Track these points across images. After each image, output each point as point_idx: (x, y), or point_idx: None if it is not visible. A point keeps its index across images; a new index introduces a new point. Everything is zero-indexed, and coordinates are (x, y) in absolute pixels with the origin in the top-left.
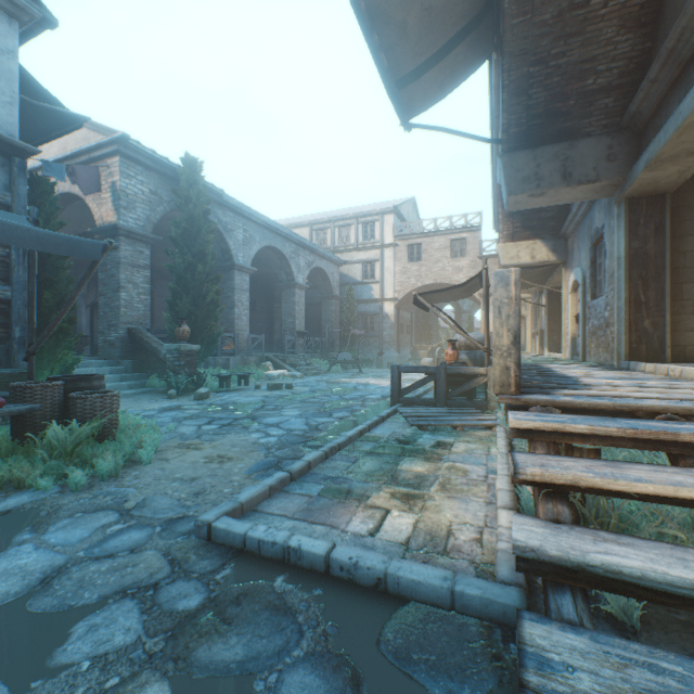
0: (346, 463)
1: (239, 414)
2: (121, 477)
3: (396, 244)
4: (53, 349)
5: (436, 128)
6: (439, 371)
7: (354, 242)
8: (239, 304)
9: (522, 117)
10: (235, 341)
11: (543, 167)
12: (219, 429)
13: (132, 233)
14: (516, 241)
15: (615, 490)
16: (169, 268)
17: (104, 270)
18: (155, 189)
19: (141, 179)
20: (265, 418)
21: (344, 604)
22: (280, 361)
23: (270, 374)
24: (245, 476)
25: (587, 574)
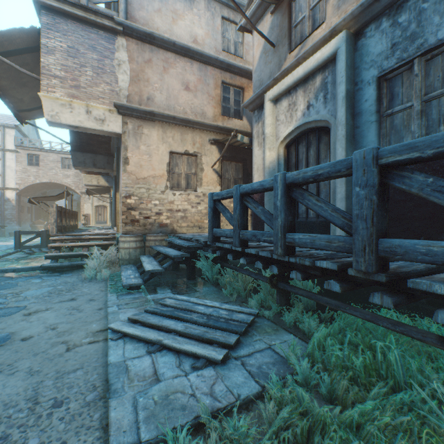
0: None
1: None
2: None
3: (18, 151)
4: None
5: (41, 129)
6: (43, 233)
7: None
8: None
9: (78, 141)
10: None
11: (87, 160)
12: None
13: None
14: (91, 174)
15: (69, 247)
16: None
17: None
18: None
19: None
20: None
21: (5, 274)
22: None
23: None
24: None
25: (58, 257)
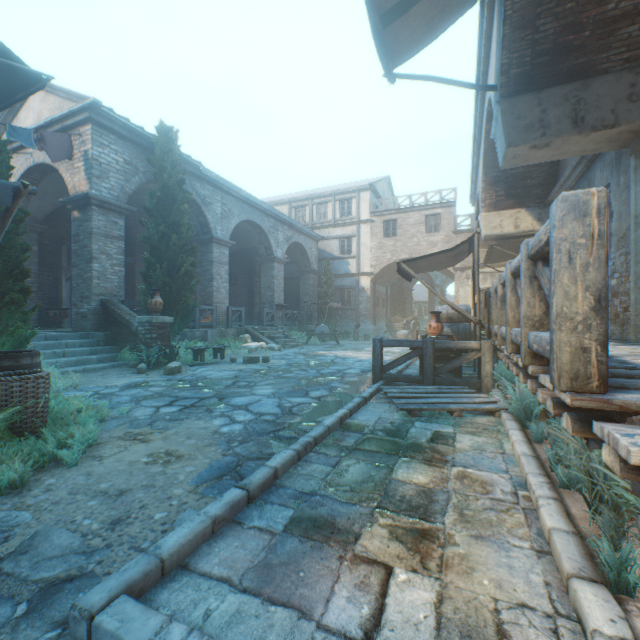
0: (324, 468)
1: (206, 393)
2: (28, 489)
3: (372, 220)
4: (5, 321)
5: (423, 77)
6: (426, 345)
7: (331, 218)
8: (217, 277)
9: (525, 55)
10: (214, 313)
11: (550, 112)
12: (178, 413)
13: (105, 203)
14: (499, 210)
15: None
16: (144, 239)
17: (77, 241)
18: (130, 159)
19: (115, 148)
20: (233, 397)
21: None
22: (258, 333)
23: (248, 347)
24: (190, 488)
25: None
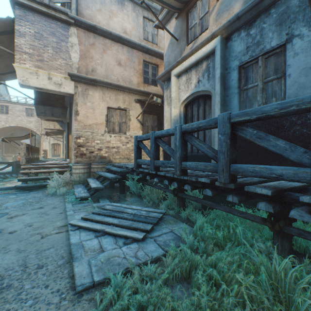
0: None
1: None
2: None
3: None
4: None
5: (12, 88)
6: (14, 163)
7: None
8: None
9: (40, 97)
10: None
11: (47, 111)
12: None
13: None
14: (49, 121)
15: (35, 173)
16: None
17: None
18: None
19: None
20: None
21: None
22: None
23: None
24: None
25: (27, 180)
